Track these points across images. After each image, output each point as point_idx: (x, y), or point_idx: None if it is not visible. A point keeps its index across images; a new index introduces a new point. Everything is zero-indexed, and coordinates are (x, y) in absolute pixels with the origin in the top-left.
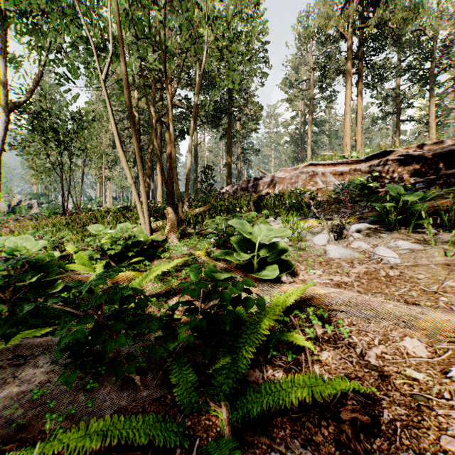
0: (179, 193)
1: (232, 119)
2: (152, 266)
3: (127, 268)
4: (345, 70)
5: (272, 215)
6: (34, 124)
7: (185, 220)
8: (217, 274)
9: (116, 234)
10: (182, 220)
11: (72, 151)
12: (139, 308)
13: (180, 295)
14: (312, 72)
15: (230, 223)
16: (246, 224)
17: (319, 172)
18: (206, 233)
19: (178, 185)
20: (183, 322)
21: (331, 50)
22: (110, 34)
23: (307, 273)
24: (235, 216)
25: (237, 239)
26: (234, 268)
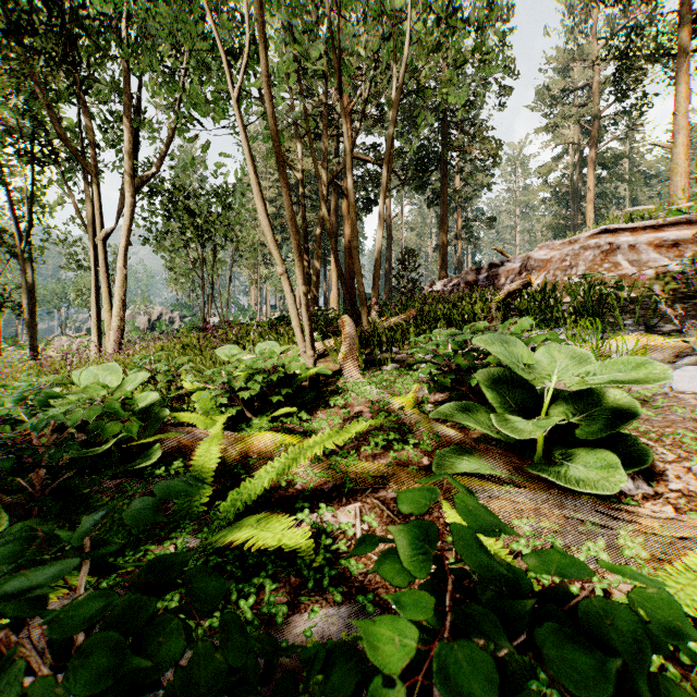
0: (363, 290)
1: (448, 172)
2: (313, 424)
3: (270, 424)
4: (674, 49)
5: (540, 326)
6: (169, 208)
7: (374, 337)
8: (446, 456)
9: (255, 362)
10: (367, 337)
11: (217, 243)
12: (196, 696)
13: (364, 498)
14: (596, 70)
15: (478, 342)
16: (516, 344)
17: (623, 244)
18: (415, 362)
19: (360, 277)
20: (371, 585)
21: (637, 22)
22: (246, 17)
23: (689, 472)
24: (475, 327)
25: (489, 379)
26: (481, 440)
